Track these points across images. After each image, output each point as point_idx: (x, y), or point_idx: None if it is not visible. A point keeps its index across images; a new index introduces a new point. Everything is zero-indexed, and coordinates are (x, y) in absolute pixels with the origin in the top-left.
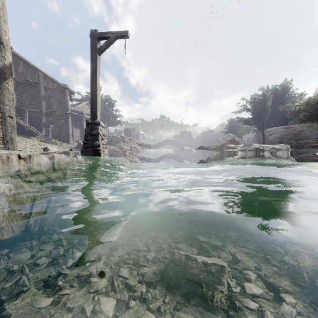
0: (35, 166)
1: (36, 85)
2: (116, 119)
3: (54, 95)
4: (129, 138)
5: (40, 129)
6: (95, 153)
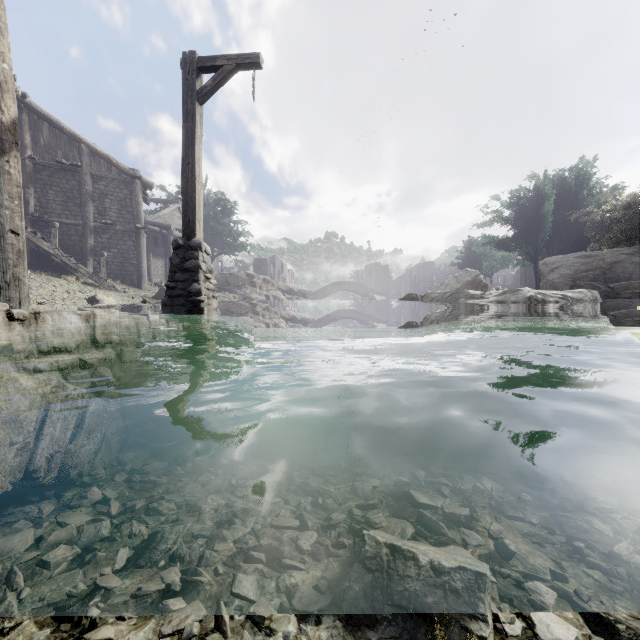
0: (49, 336)
1: (74, 170)
2: (237, 239)
3: (112, 191)
4: (263, 279)
5: (83, 260)
6: (192, 309)
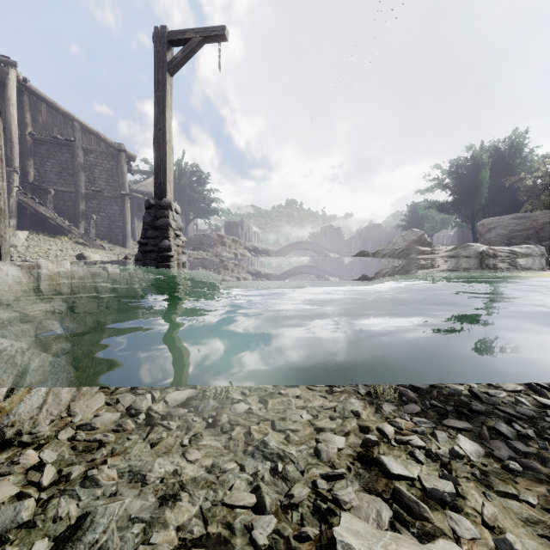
0: None
1: (68, 145)
2: (210, 205)
3: (101, 163)
4: (232, 239)
5: (76, 222)
6: (162, 263)
